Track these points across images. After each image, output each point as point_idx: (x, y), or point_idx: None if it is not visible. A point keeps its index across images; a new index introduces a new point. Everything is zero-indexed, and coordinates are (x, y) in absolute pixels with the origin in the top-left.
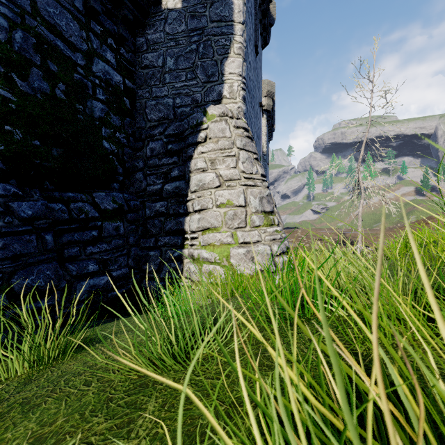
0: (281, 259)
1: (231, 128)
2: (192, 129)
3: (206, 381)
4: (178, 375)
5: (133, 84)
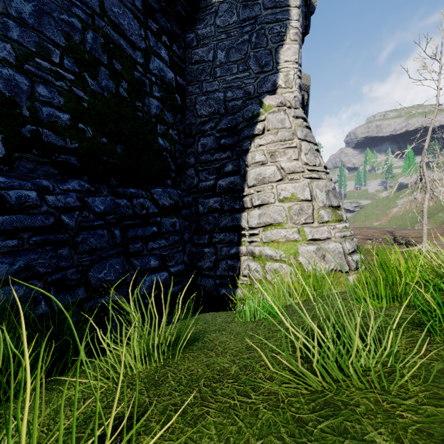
0: (353, 257)
1: (290, 118)
2: (248, 122)
3: (425, 408)
4: (367, 394)
5: (183, 81)
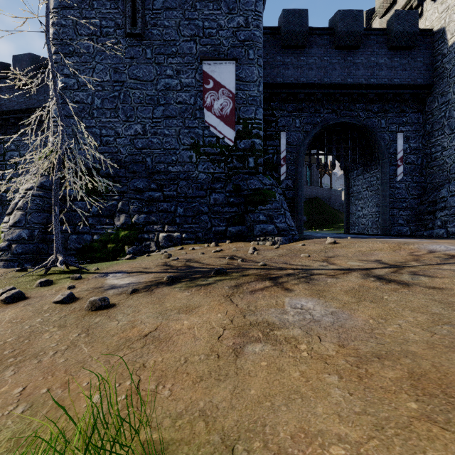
0: None
1: None
2: None
3: None
4: None
5: None
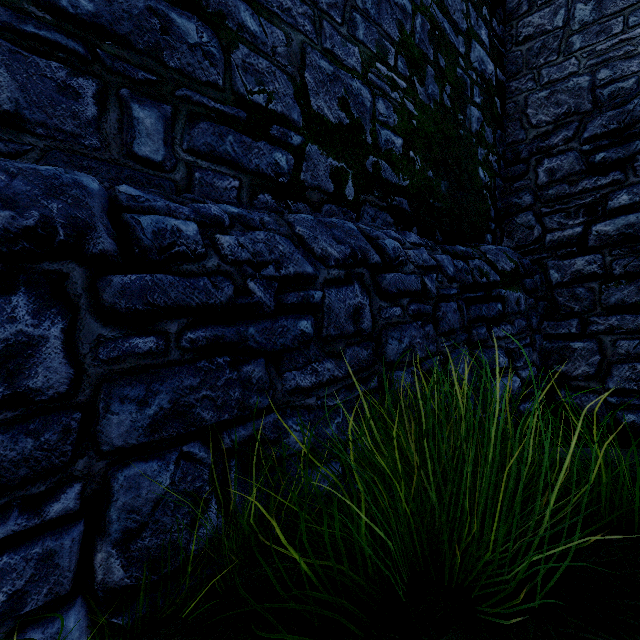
0: None
1: None
2: None
3: None
4: None
5: (502, 75)
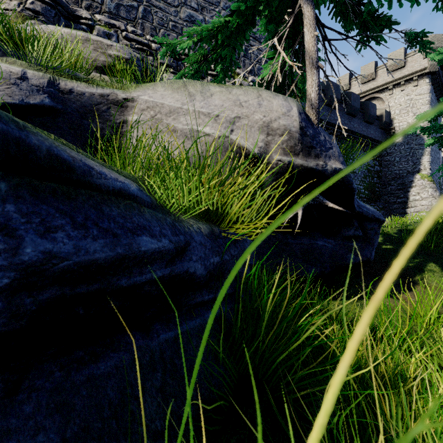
0: None
1: (425, 181)
2: (409, 182)
3: None
4: None
5: (381, 167)
